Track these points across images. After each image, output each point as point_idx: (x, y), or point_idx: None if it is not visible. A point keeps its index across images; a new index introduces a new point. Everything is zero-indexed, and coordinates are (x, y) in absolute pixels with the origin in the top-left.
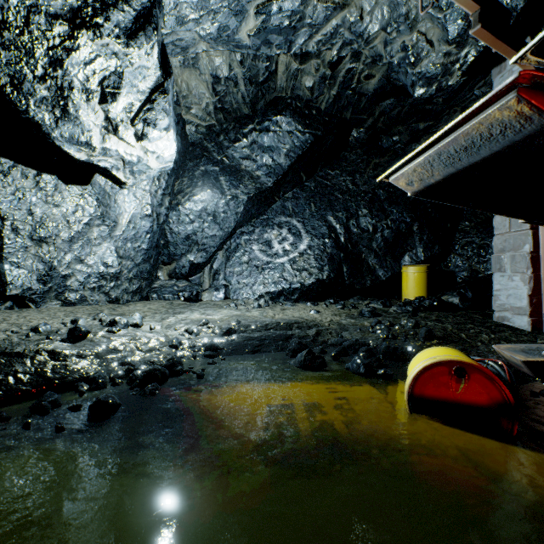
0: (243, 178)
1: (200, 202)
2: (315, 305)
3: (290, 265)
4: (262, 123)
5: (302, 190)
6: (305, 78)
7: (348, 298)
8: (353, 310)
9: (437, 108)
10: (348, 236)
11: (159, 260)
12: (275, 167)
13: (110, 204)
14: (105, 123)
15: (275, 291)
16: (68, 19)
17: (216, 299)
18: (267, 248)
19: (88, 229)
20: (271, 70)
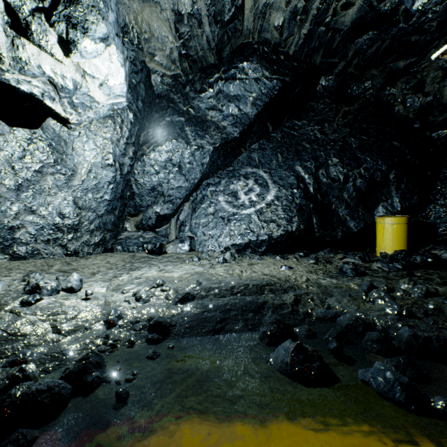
0: (209, 129)
1: (164, 152)
2: (285, 259)
3: (257, 216)
4: (228, 71)
5: (268, 141)
6: (274, 15)
7: (318, 251)
8: (328, 266)
9: (425, 38)
10: (318, 186)
11: (125, 211)
12: (241, 117)
13: (66, 151)
14: (9, 17)
15: (242, 244)
16: None
17: (180, 251)
18: (233, 199)
19: (40, 178)
20: (237, 4)
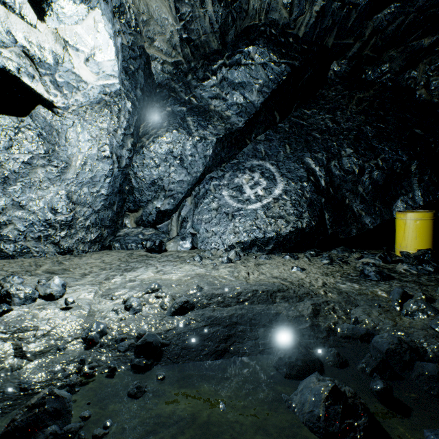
0: (212, 119)
1: (165, 144)
2: (295, 259)
3: (263, 212)
4: (232, 56)
5: (275, 132)
6: None
7: (330, 249)
8: (345, 267)
9: None
10: (330, 179)
11: (124, 207)
12: (247, 106)
13: (59, 142)
14: None
15: (247, 241)
16: None
17: (182, 249)
18: (237, 194)
19: (30, 170)
20: None
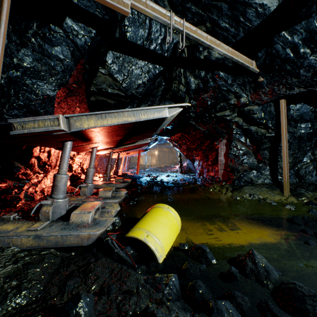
0: None
1: None
2: None
3: None
4: None
5: None
6: None
7: None
8: None
9: None
10: None
11: None
12: None
13: None
14: None
15: None
16: None
17: None
18: None
19: None
20: None
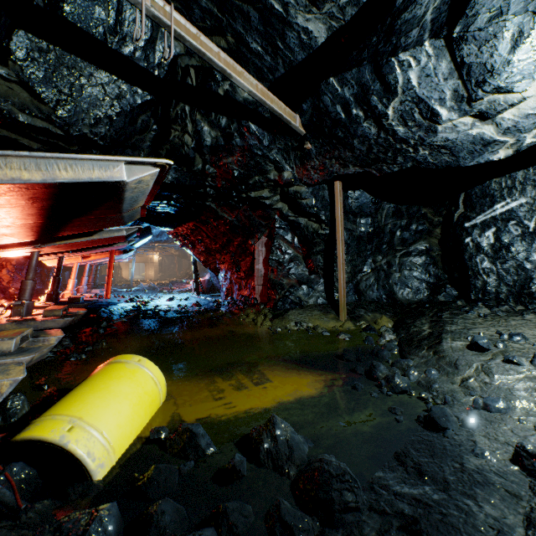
0: None
1: None
2: None
3: None
4: None
5: None
6: None
7: None
8: None
9: None
10: None
11: None
12: None
13: None
14: (477, 118)
15: None
16: (379, 127)
17: None
18: None
19: None
20: None
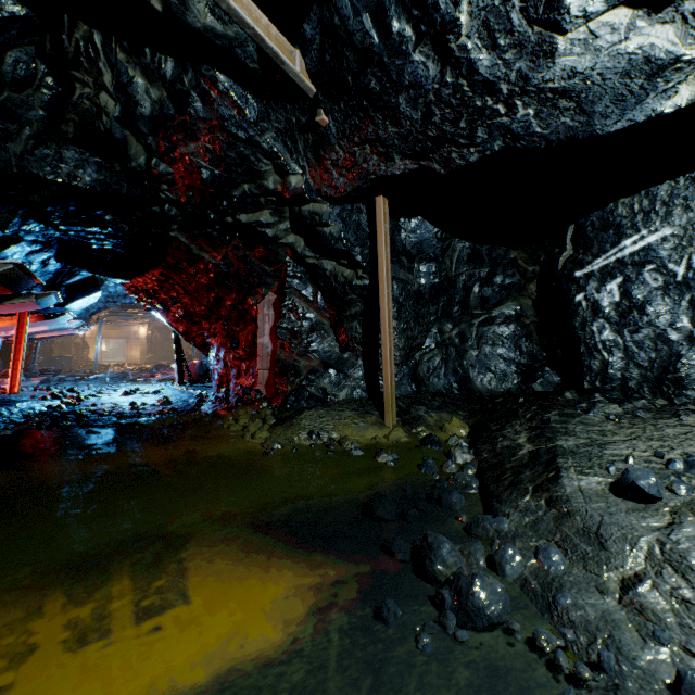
0: None
1: None
2: None
3: None
4: None
5: None
6: None
7: None
8: None
9: None
10: None
11: None
12: None
13: None
14: (642, 8)
15: None
16: (444, 61)
17: None
18: None
19: None
20: None
